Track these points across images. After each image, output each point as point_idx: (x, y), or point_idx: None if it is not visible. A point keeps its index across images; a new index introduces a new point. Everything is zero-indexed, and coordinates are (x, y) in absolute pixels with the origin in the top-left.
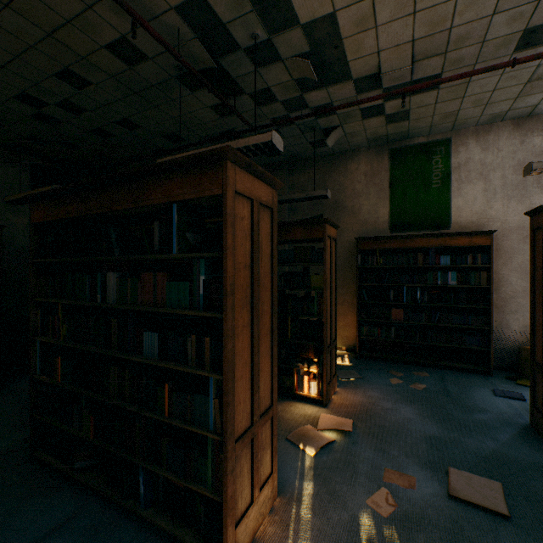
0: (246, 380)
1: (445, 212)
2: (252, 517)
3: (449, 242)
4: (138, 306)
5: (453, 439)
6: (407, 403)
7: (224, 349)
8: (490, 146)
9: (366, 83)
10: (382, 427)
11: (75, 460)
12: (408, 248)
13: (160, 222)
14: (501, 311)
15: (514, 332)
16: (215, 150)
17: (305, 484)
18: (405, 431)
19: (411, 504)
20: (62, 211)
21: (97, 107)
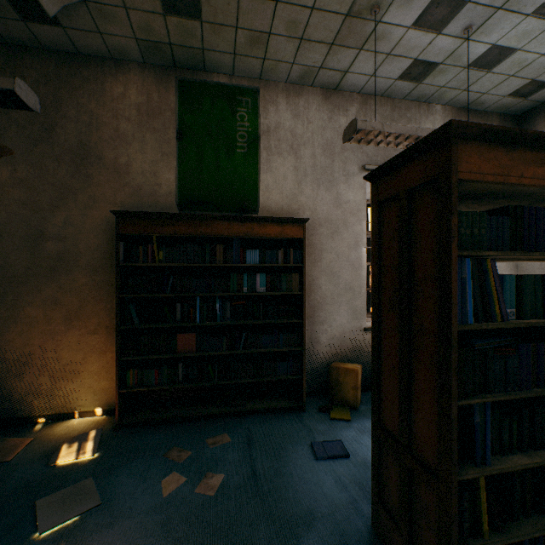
0: None
1: (253, 190)
2: None
3: (258, 230)
4: None
5: None
6: None
7: None
8: (301, 114)
9: None
10: None
11: None
12: (204, 235)
13: None
14: (311, 322)
15: (323, 346)
16: None
17: None
18: None
19: None
20: None
21: None
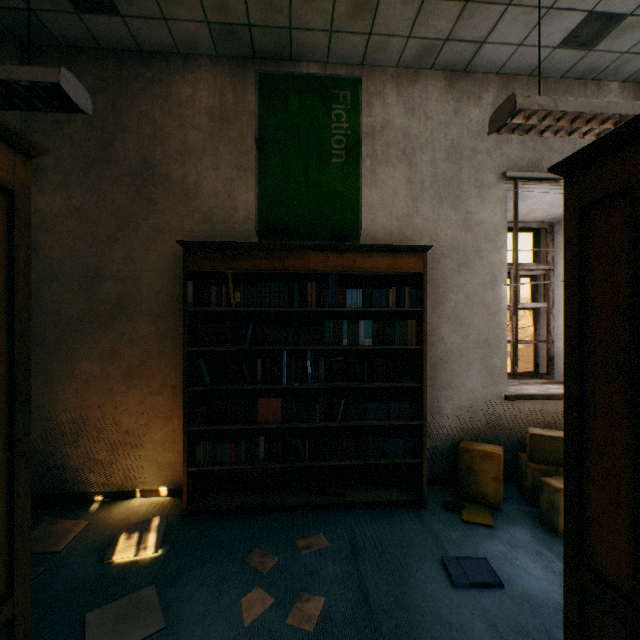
0: None
1: (353, 211)
2: None
3: (361, 263)
4: None
5: None
6: None
7: None
8: (417, 107)
9: None
10: None
11: None
12: (291, 271)
13: None
14: (430, 386)
15: (447, 418)
16: None
17: None
18: None
19: None
20: None
21: None
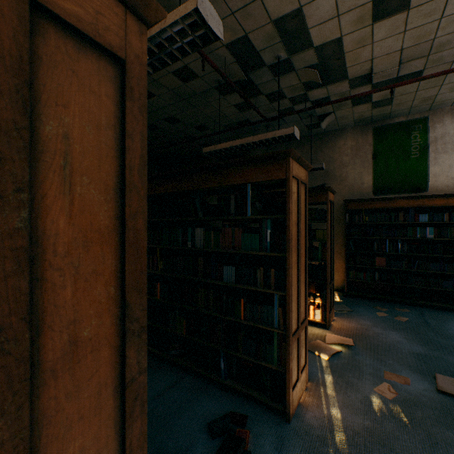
0: (295, 298)
1: (423, 178)
2: (298, 388)
3: (427, 203)
4: (221, 249)
5: (436, 356)
6: (394, 330)
7: (287, 276)
8: None
9: (358, 81)
10: (376, 345)
11: (171, 349)
12: (390, 208)
13: (235, 195)
14: None
15: None
16: (282, 151)
17: (326, 376)
18: (396, 348)
19: (408, 393)
20: (162, 188)
21: (154, 110)
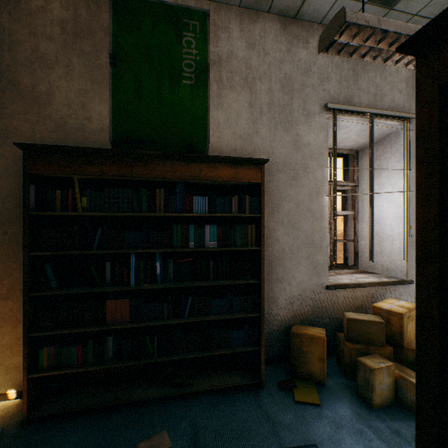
0: None
1: (202, 128)
2: None
3: (207, 172)
4: None
5: None
6: None
7: None
8: (257, 43)
9: None
10: None
11: None
12: (140, 178)
13: None
14: (268, 280)
15: (282, 307)
16: None
17: None
18: None
19: None
20: None
21: None
